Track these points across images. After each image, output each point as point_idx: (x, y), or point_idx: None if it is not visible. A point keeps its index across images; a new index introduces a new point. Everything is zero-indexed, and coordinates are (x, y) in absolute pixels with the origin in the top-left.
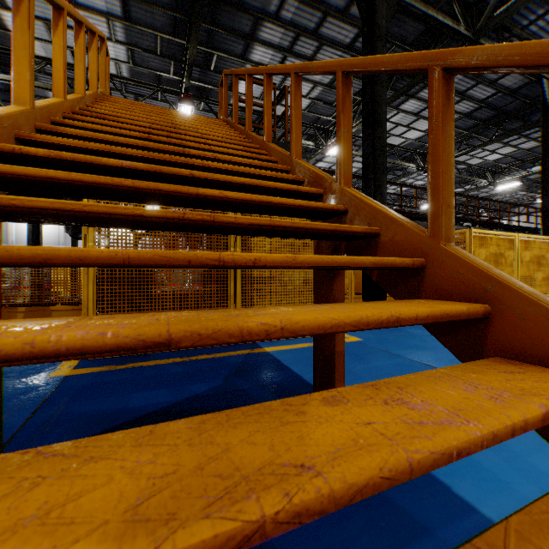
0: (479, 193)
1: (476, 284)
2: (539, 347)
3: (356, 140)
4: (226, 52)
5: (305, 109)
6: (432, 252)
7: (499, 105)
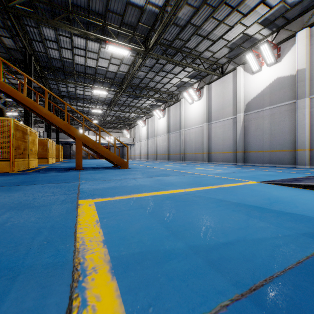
0: None
1: None
2: None
3: None
4: None
5: None
6: None
7: None
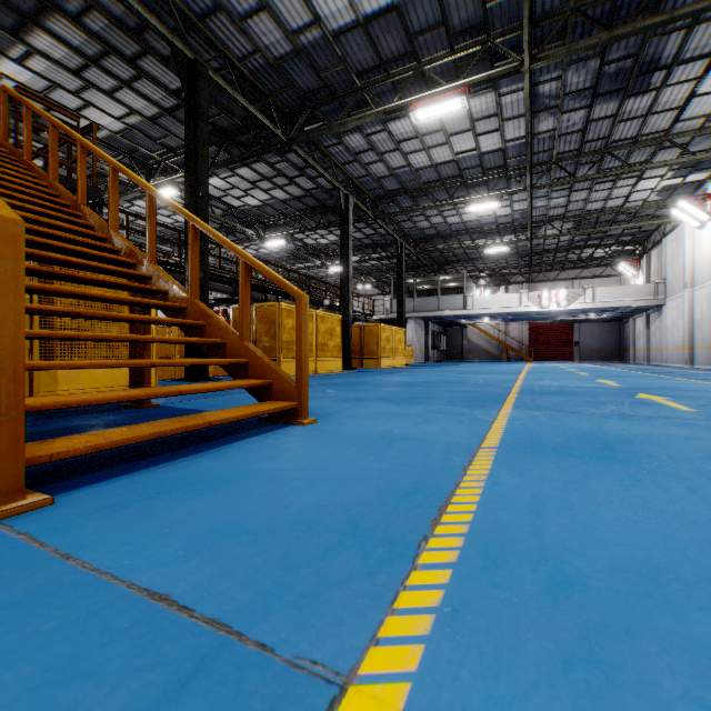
0: (319, 272)
1: (202, 315)
2: (216, 334)
3: None
4: None
5: (118, 132)
6: (190, 302)
7: (321, 199)
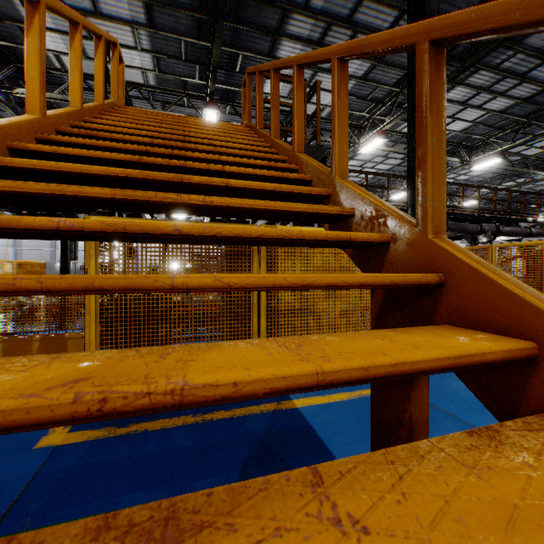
0: (533, 186)
1: None
2: None
3: (392, 135)
4: (251, 51)
5: None
6: None
7: None
